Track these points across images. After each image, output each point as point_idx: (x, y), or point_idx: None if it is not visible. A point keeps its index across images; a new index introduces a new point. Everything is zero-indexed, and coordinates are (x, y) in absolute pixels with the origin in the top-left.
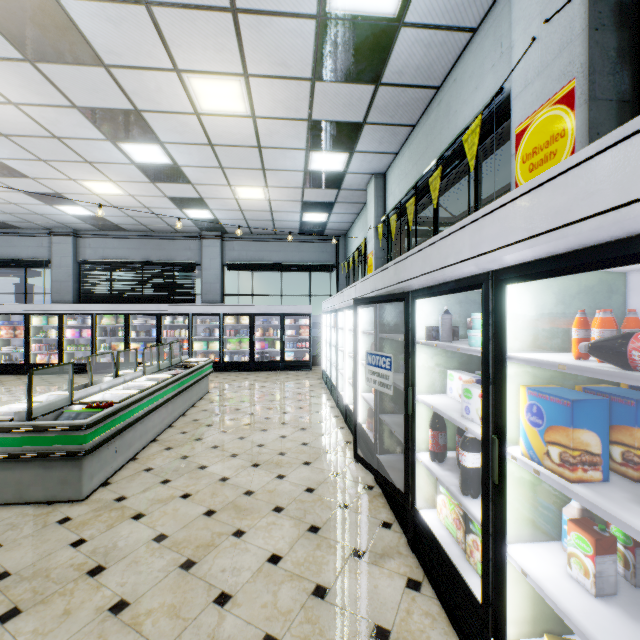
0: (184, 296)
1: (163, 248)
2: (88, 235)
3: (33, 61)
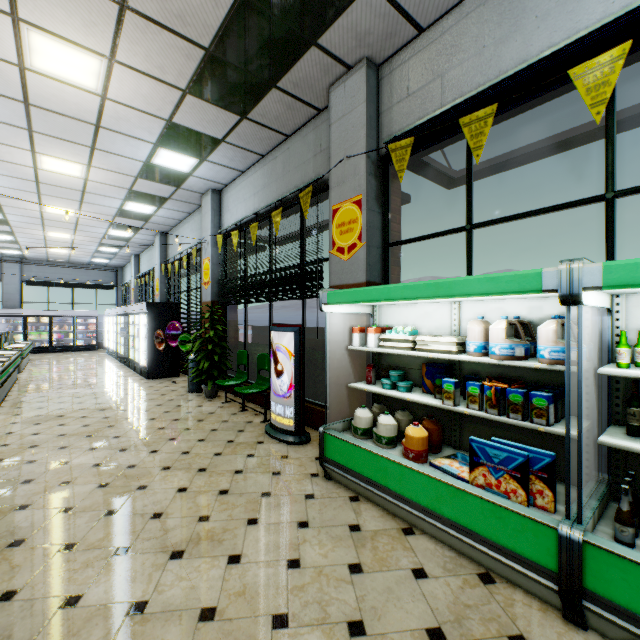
0: None
1: None
2: None
3: None
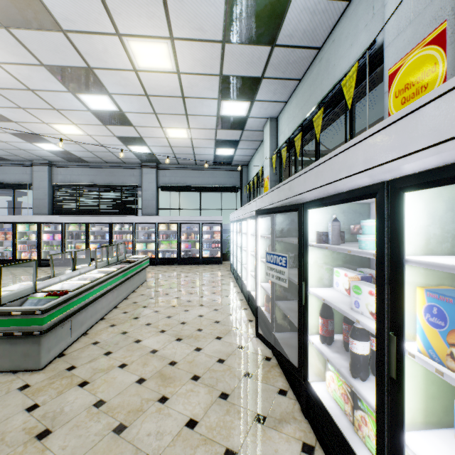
0: (129, 210)
1: (114, 175)
2: (59, 165)
3: (7, 27)
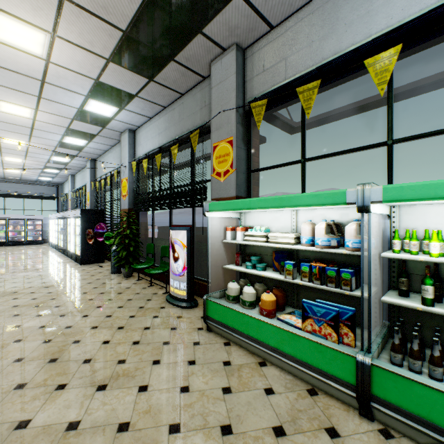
0: None
1: None
2: None
3: None
